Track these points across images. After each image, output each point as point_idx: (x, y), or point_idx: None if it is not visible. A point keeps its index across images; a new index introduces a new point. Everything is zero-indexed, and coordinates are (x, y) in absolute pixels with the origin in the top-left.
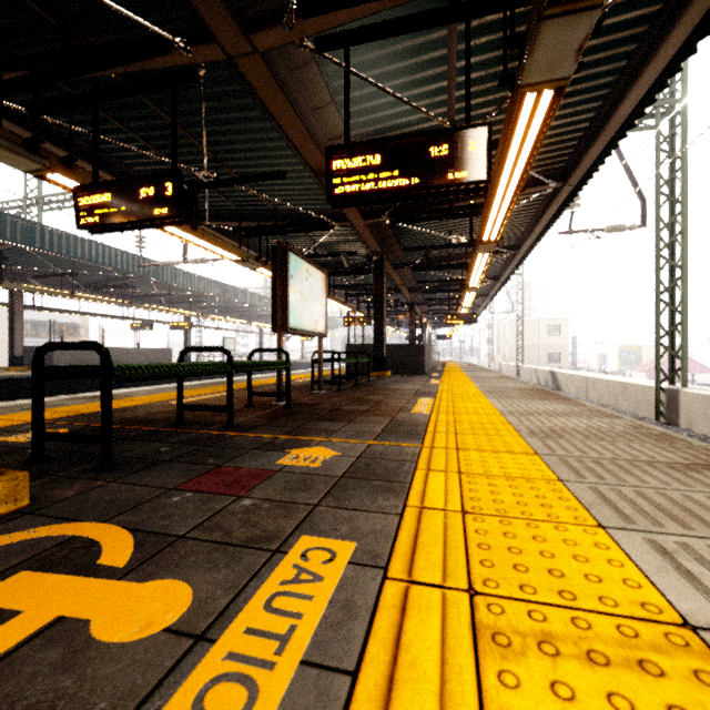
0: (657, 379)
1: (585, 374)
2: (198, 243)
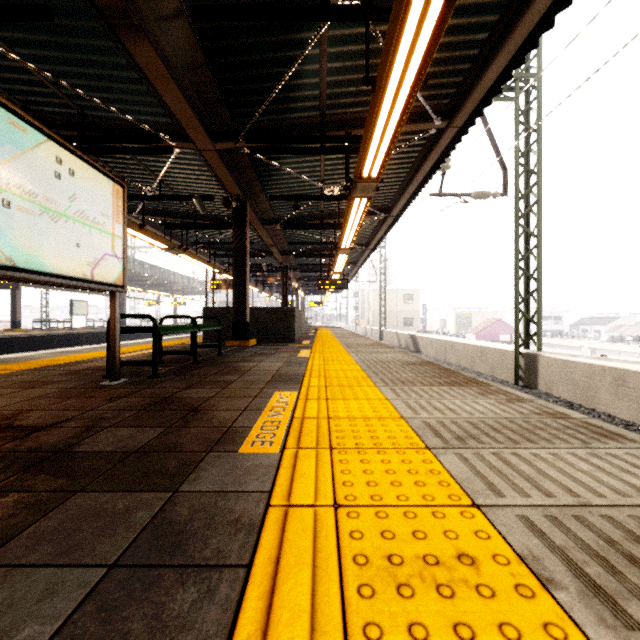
0: (516, 344)
1: (442, 338)
2: None
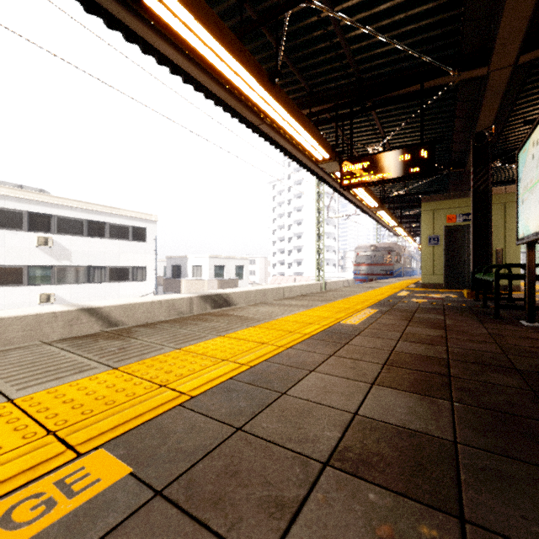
0: None
1: None
2: None
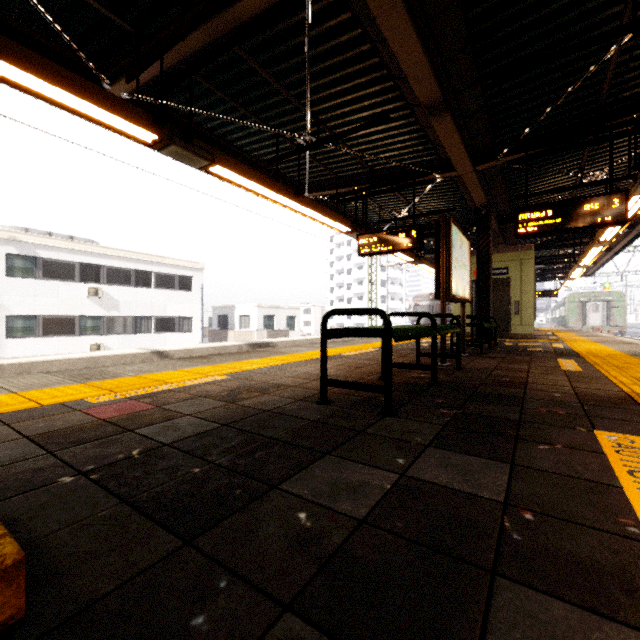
0: None
1: None
2: None
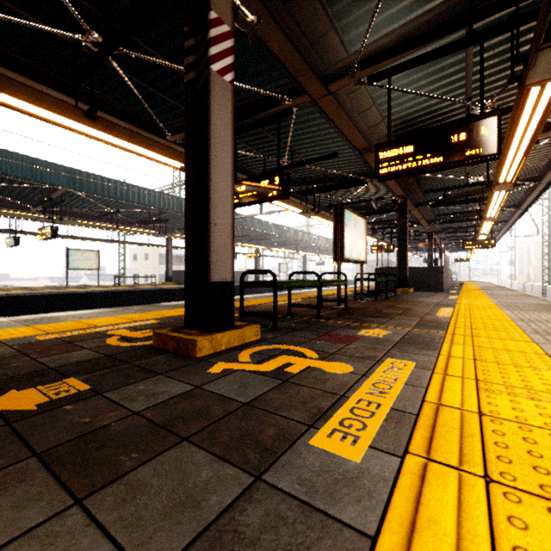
0: None
1: None
2: (278, 204)
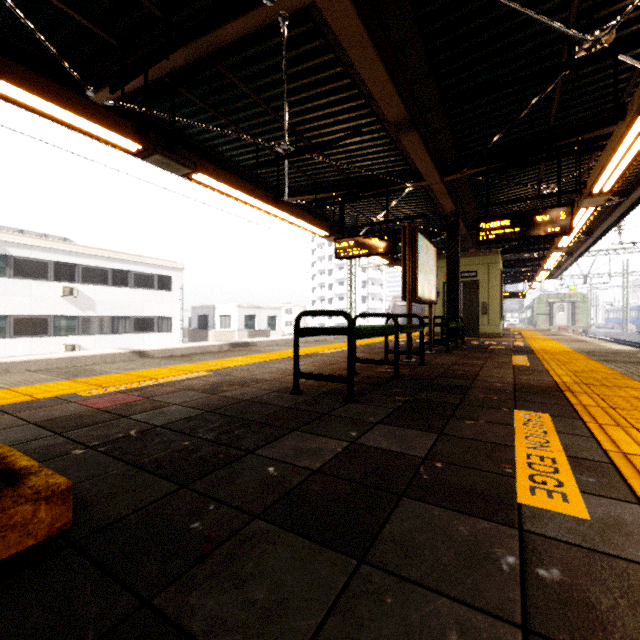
0: None
1: None
2: None
